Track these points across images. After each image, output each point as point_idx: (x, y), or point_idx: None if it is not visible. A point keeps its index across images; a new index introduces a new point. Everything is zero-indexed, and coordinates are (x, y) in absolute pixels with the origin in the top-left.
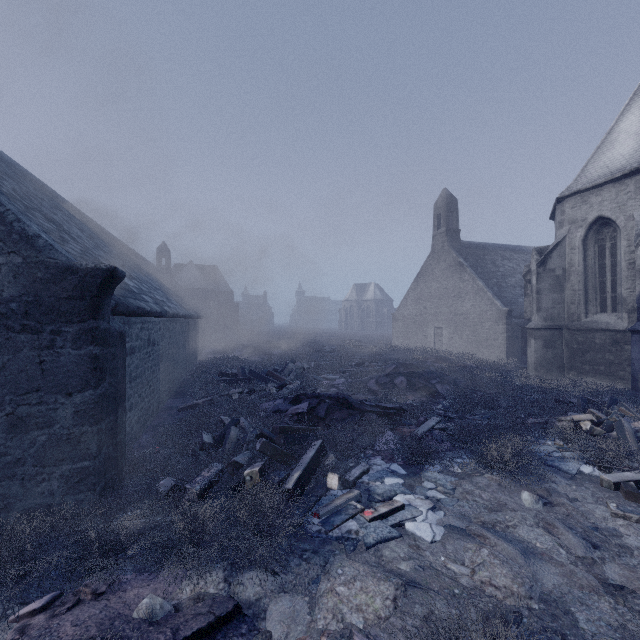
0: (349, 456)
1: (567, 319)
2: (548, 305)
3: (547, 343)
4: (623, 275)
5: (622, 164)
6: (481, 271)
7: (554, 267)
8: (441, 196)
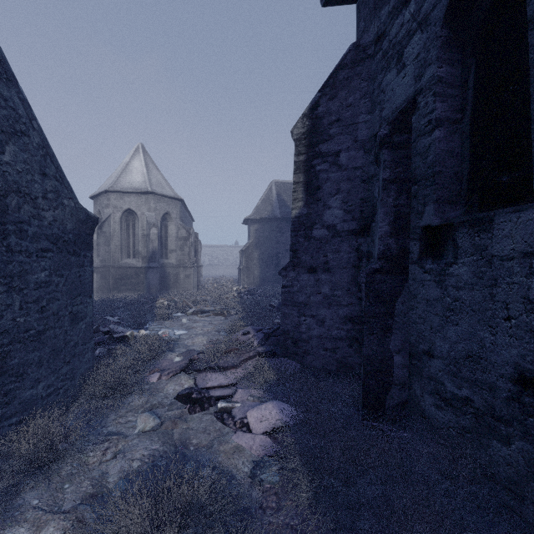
0: None
1: (112, 261)
2: (103, 253)
3: (103, 276)
4: (140, 240)
5: (139, 186)
6: None
7: (106, 231)
8: None
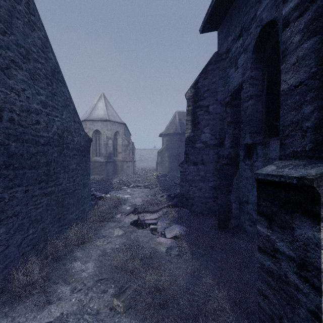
0: None
1: None
2: None
3: None
4: (103, 147)
5: (102, 117)
6: None
7: None
8: None
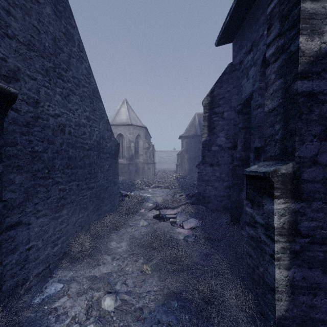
0: None
1: None
2: None
3: None
4: (125, 150)
5: (125, 121)
6: None
7: None
8: None
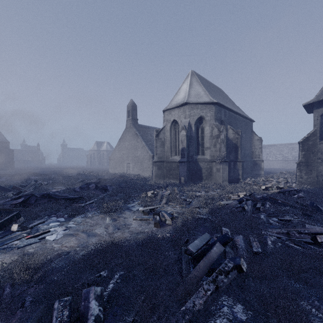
0: (37, 218)
1: (165, 158)
2: (159, 152)
3: (159, 167)
4: (180, 142)
5: (180, 101)
6: (145, 138)
7: (161, 137)
8: (130, 102)
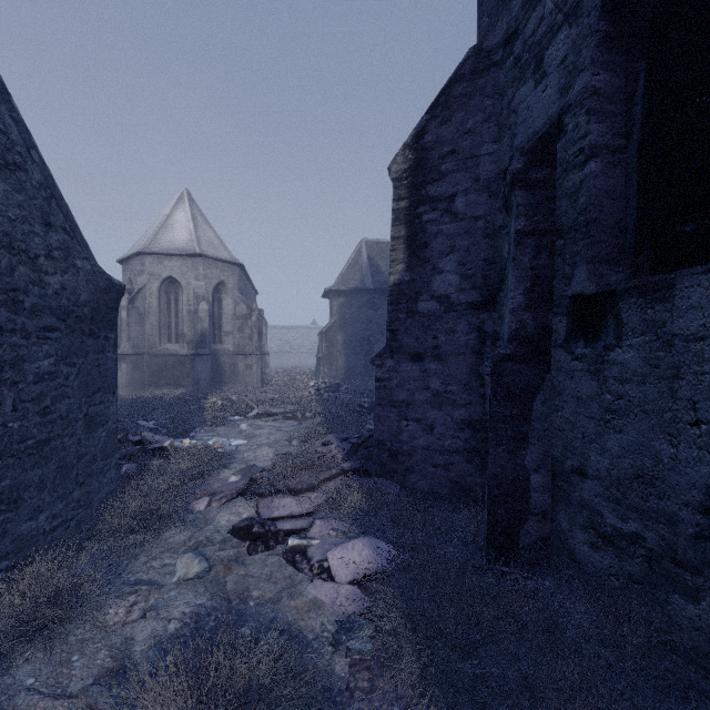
0: None
1: (148, 347)
2: (135, 336)
3: (135, 366)
4: (185, 319)
5: (183, 246)
6: None
7: (139, 306)
8: None
